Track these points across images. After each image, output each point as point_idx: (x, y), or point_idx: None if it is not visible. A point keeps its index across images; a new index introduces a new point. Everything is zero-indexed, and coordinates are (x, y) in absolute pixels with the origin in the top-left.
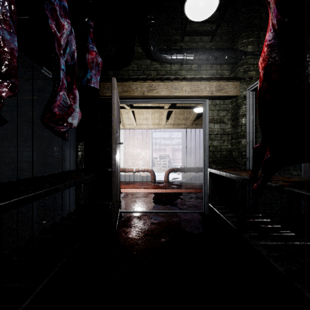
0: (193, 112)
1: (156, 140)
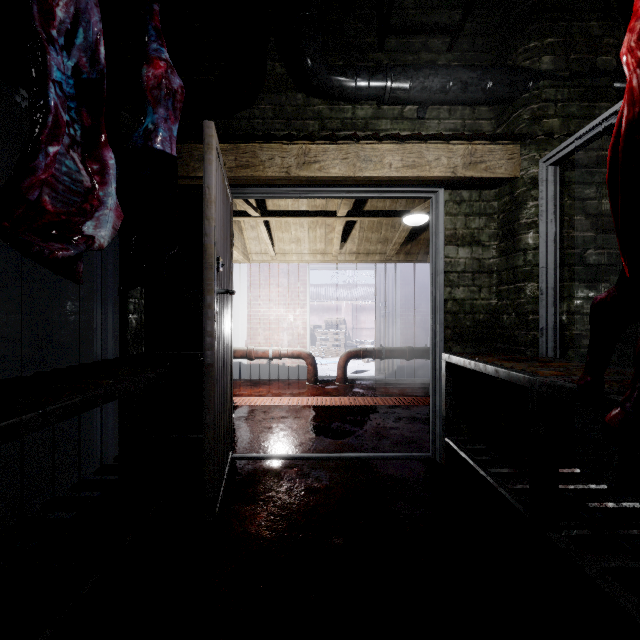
0: (401, 225)
1: (318, 290)
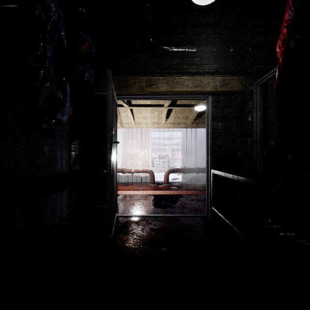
0: (194, 111)
1: (155, 140)
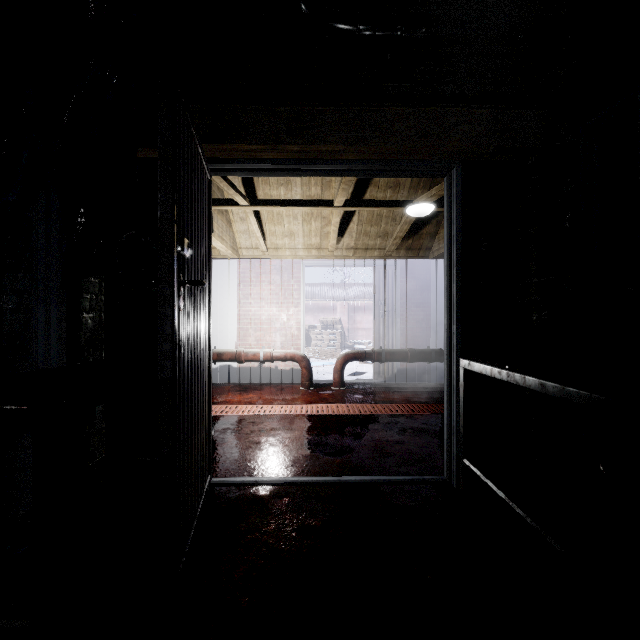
0: (404, 217)
1: (313, 289)
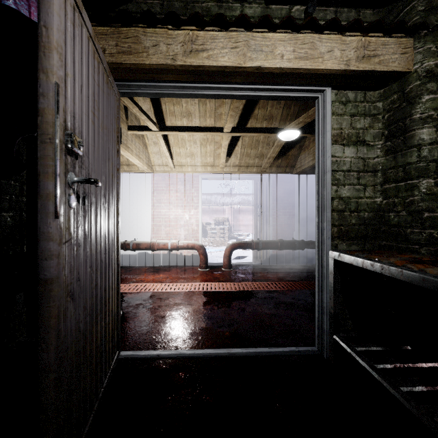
0: (276, 141)
1: (209, 197)
